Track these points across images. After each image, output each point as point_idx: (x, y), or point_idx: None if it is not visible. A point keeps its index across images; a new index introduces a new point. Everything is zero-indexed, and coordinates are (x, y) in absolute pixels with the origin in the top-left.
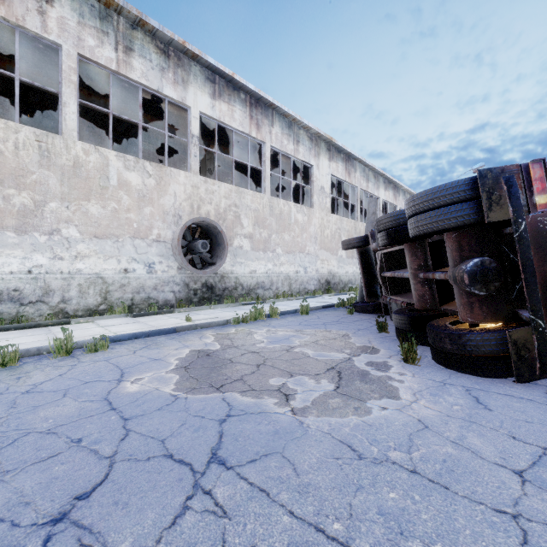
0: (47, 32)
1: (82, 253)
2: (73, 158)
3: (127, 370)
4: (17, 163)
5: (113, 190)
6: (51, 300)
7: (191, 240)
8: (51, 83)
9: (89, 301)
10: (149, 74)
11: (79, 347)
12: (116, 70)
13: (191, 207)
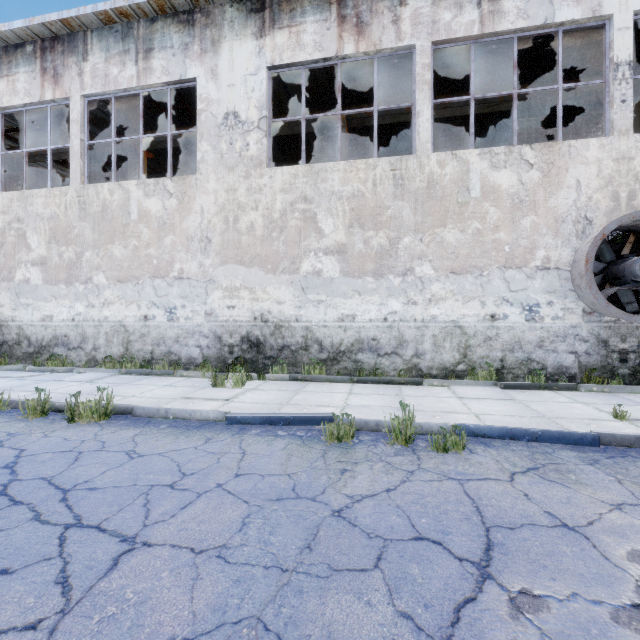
0: (400, 40)
1: (436, 295)
2: (427, 177)
3: (499, 537)
4: (375, 202)
5: (474, 204)
6: (405, 353)
7: (613, 260)
8: (409, 108)
9: (444, 357)
10: (530, 7)
11: (424, 432)
12: (479, 33)
13: (611, 199)
